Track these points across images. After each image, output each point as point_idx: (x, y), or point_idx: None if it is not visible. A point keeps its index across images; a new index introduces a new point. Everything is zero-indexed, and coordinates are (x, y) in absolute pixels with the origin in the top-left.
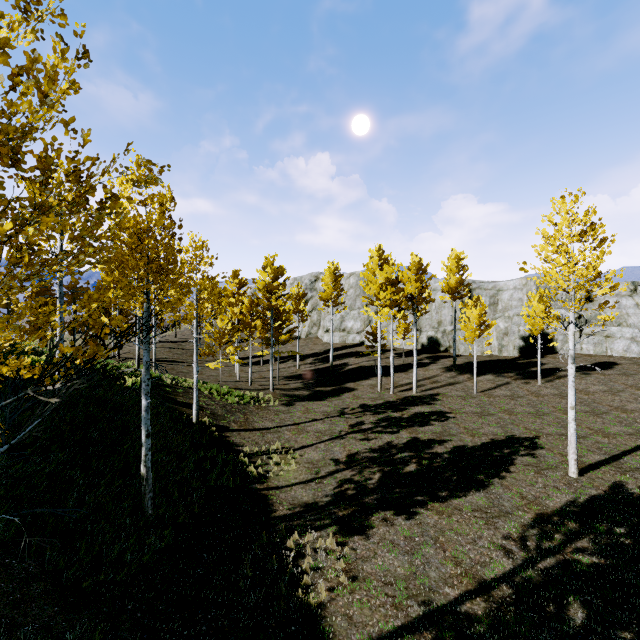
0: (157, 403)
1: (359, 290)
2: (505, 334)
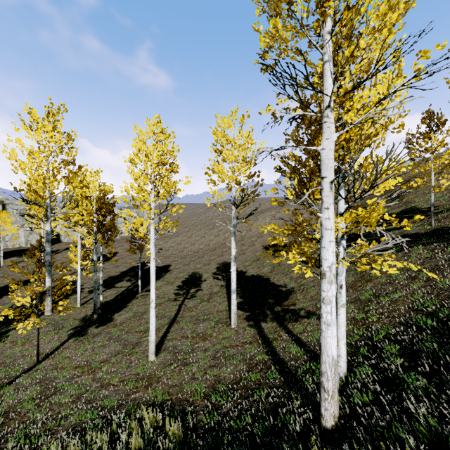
0: None
1: None
2: (31, 233)
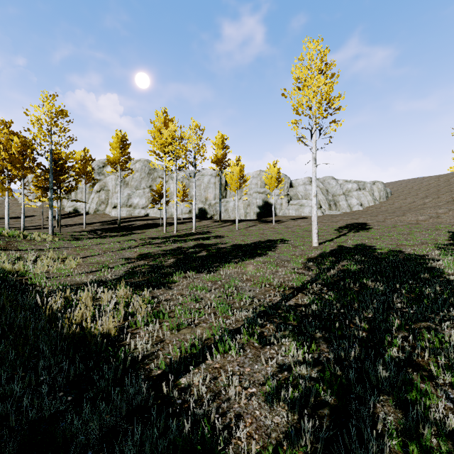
0: None
1: (144, 173)
2: (248, 205)
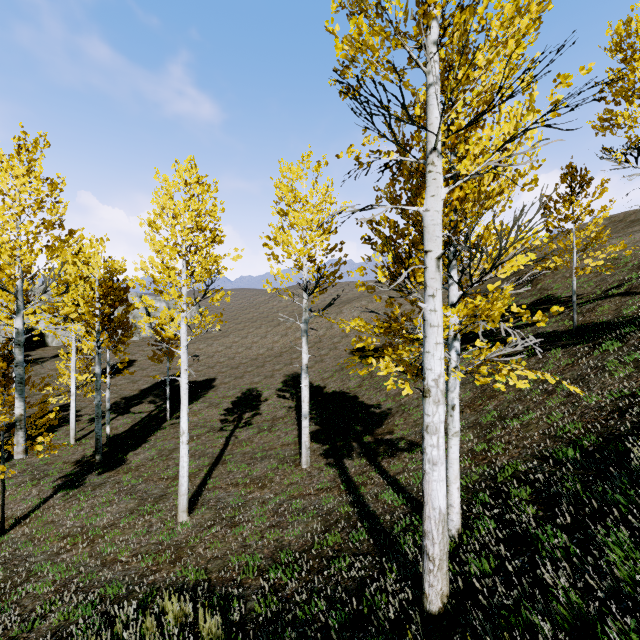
0: None
1: None
2: None
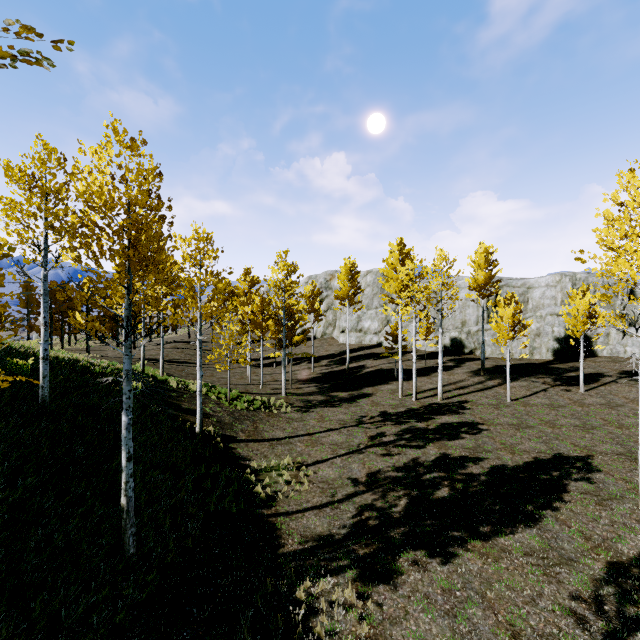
0: (159, 410)
1: (376, 288)
2: (537, 335)
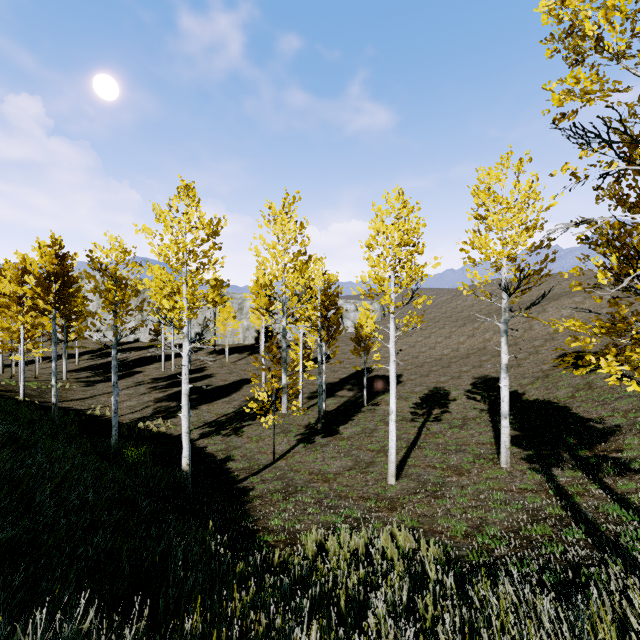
0: None
1: None
2: (247, 329)
